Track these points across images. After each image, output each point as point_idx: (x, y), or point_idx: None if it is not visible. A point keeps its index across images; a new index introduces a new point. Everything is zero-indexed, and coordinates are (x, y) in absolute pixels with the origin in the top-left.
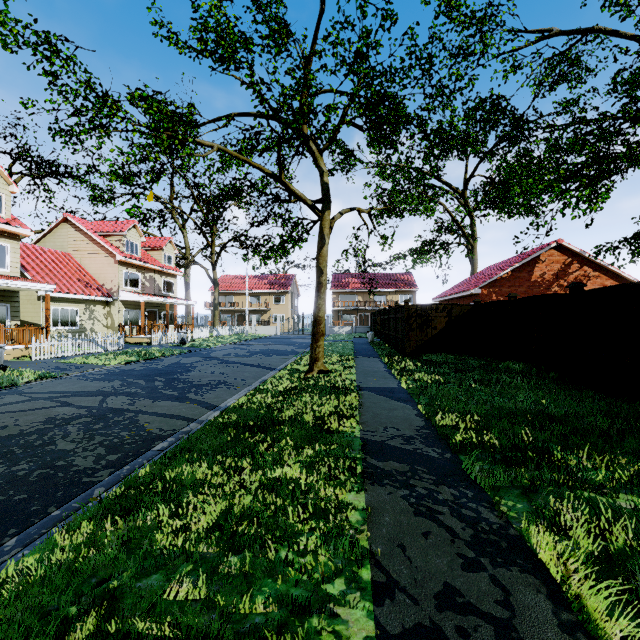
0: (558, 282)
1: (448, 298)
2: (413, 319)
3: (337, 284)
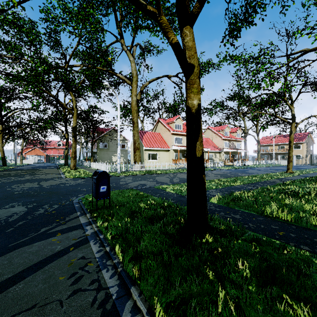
0: None
1: None
2: None
3: None
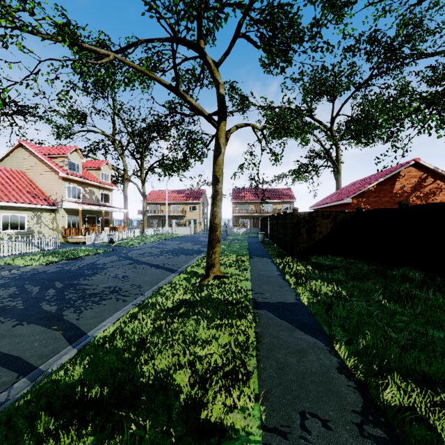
0: (415, 193)
1: (322, 206)
2: (301, 225)
3: (236, 196)
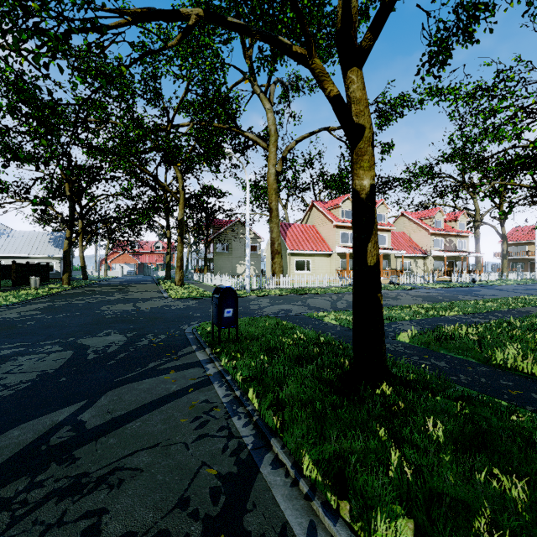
0: None
1: None
2: None
3: None
